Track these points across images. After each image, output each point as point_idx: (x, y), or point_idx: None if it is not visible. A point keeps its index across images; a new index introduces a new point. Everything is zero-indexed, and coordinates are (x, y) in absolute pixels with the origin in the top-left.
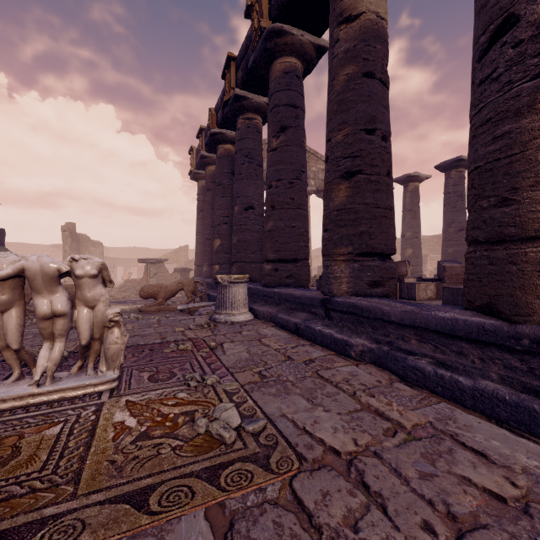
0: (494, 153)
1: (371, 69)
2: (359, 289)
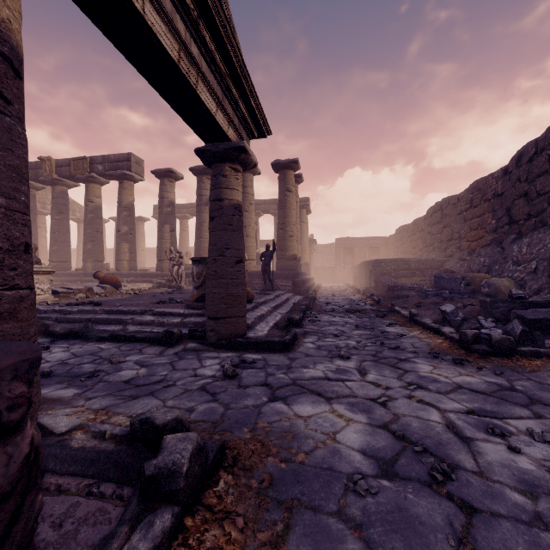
0: (118, 248)
1: (98, 217)
2: (95, 269)
